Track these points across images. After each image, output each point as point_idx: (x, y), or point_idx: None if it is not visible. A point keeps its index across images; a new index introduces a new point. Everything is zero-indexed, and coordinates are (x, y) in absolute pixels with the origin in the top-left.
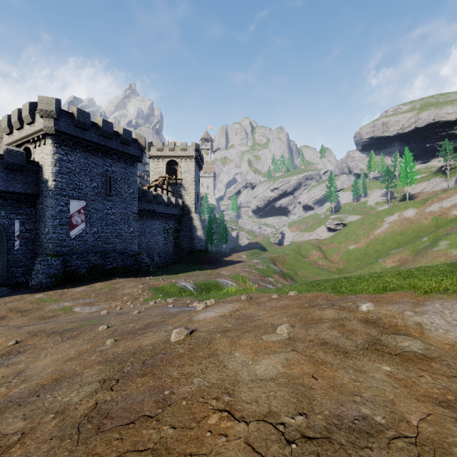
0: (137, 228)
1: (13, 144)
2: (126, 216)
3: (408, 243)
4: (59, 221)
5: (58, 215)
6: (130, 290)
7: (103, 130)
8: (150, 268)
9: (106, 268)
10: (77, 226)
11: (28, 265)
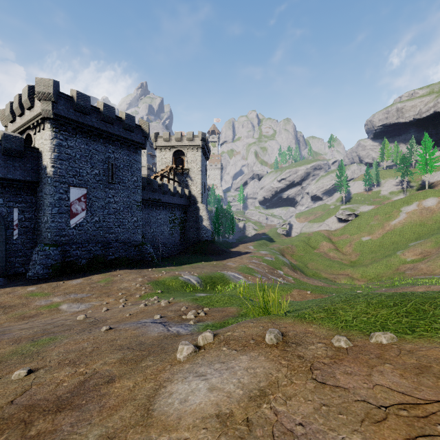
0: (141, 217)
1: (16, 132)
2: (129, 204)
3: (430, 234)
4: (58, 209)
5: (57, 203)
6: (127, 284)
7: (104, 114)
8: (154, 259)
9: (108, 259)
10: (77, 214)
11: (27, 255)
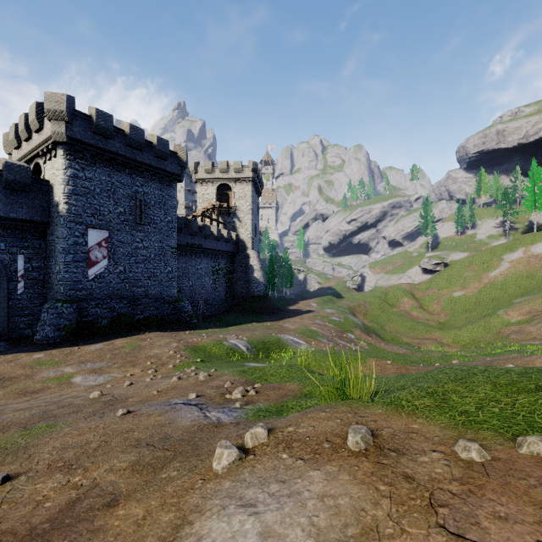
0: (176, 266)
1: (22, 161)
2: (161, 251)
3: (541, 288)
4: (73, 257)
5: (71, 248)
6: (158, 351)
7: (130, 138)
8: (193, 319)
9: (135, 319)
10: (97, 263)
11: (35, 313)
